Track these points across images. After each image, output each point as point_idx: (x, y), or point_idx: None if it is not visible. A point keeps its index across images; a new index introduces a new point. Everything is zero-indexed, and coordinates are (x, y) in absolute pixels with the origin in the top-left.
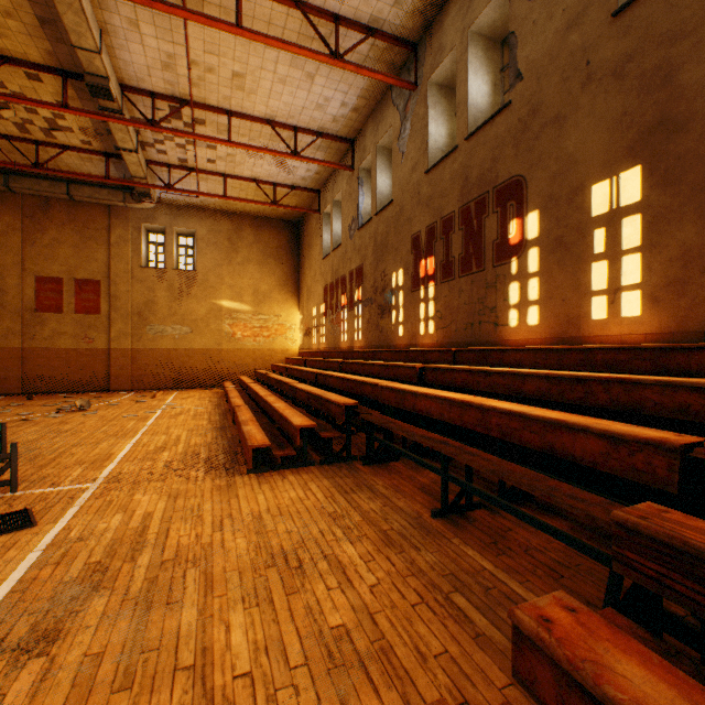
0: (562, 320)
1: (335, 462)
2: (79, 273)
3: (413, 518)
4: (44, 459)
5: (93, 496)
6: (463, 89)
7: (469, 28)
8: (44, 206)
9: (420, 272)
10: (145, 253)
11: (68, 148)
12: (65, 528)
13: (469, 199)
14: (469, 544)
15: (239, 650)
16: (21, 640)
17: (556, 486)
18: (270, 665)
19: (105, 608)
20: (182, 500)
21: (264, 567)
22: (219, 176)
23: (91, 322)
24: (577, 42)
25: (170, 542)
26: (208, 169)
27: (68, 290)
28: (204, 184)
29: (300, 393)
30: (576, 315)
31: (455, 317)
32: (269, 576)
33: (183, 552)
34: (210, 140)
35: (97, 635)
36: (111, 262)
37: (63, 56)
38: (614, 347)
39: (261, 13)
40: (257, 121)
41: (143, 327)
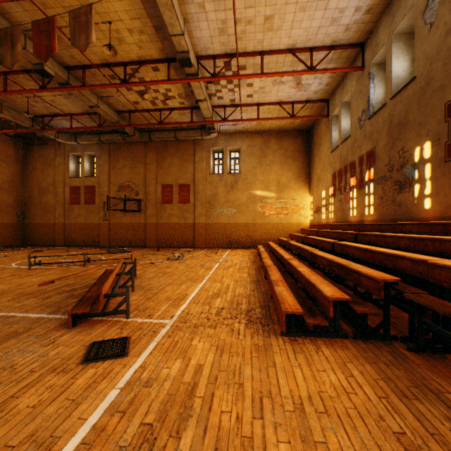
0: None
1: (370, 338)
2: (180, 181)
3: None
4: (151, 293)
5: (167, 333)
6: None
7: None
8: (165, 146)
9: None
10: (212, 166)
11: (173, 109)
12: (142, 365)
13: None
14: None
15: None
16: None
17: None
18: None
19: None
20: (226, 356)
21: None
22: (254, 106)
23: (186, 208)
24: None
25: (211, 418)
26: (247, 102)
27: (175, 191)
28: (245, 114)
29: (320, 260)
30: None
31: None
32: None
33: (222, 444)
34: (249, 76)
35: None
36: (195, 173)
37: (167, 49)
38: None
39: None
40: (281, 53)
41: (211, 210)
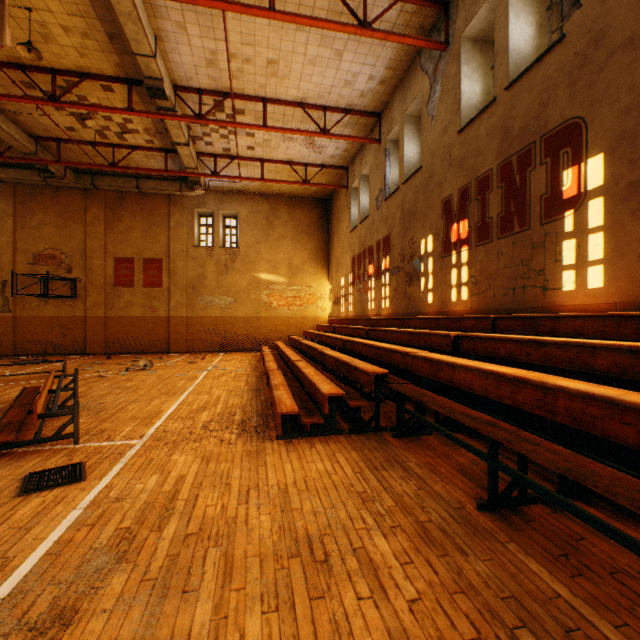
0: (638, 280)
1: (363, 431)
2: (146, 254)
3: (454, 508)
4: (107, 413)
5: (137, 453)
6: (502, 36)
7: None
8: (120, 199)
9: (451, 237)
10: (198, 235)
11: (136, 148)
12: (108, 485)
13: (510, 154)
14: (531, 554)
15: None
16: (39, 617)
17: None
18: None
19: (122, 588)
20: (213, 464)
21: (287, 557)
22: (257, 161)
23: (156, 294)
24: None
25: (196, 512)
26: (248, 155)
27: (138, 268)
28: (244, 170)
29: (328, 359)
30: None
31: (492, 282)
32: (291, 569)
33: (207, 526)
34: (248, 127)
35: (109, 623)
36: (171, 243)
37: (128, 66)
38: None
39: None
40: (289, 105)
41: (196, 298)
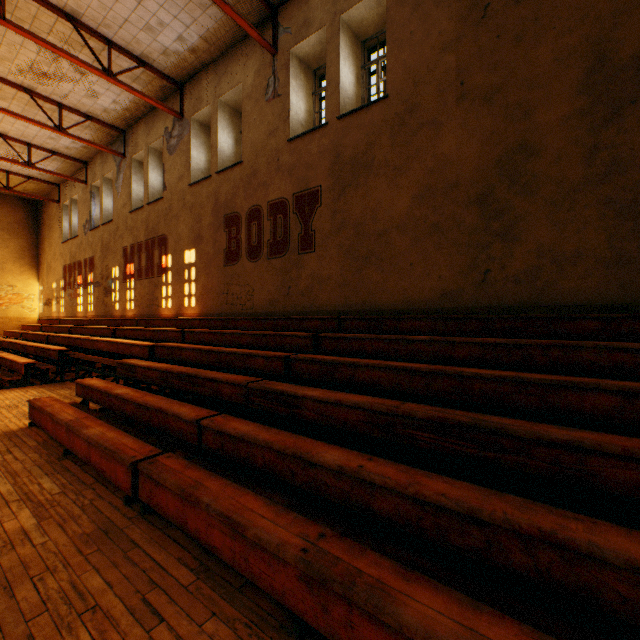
0: (178, 306)
1: (52, 383)
2: None
3: None
4: None
5: None
6: (147, 176)
7: (149, 145)
8: None
9: (128, 271)
10: None
11: None
12: None
13: (149, 238)
14: None
15: None
16: None
17: None
18: (0, 418)
19: None
20: None
21: None
22: None
23: None
24: (182, 187)
25: None
26: None
27: None
28: None
29: (31, 349)
30: (182, 304)
31: (144, 301)
32: (0, 409)
33: None
34: None
35: None
36: None
37: None
38: (182, 318)
39: None
40: None
41: None
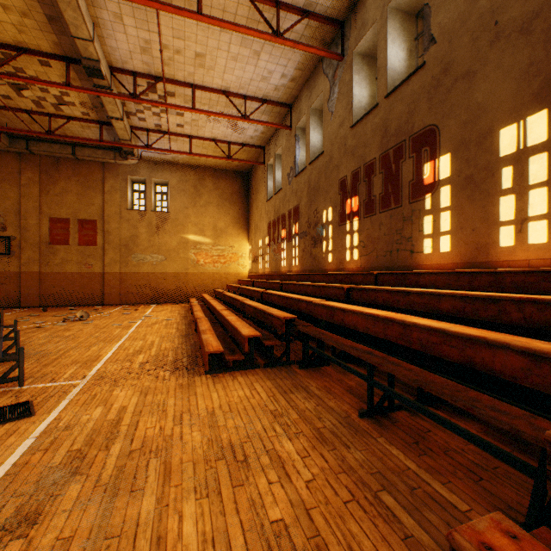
0: (472, 247)
1: (276, 365)
2: (81, 215)
3: (343, 417)
4: (48, 359)
5: (81, 391)
6: (383, 56)
7: (388, 4)
8: (56, 164)
9: (346, 209)
10: (131, 199)
11: (72, 118)
12: (56, 418)
13: (388, 147)
14: (393, 444)
15: (189, 541)
16: (6, 521)
17: (477, 397)
18: None
19: (79, 493)
20: (151, 396)
21: (215, 460)
22: (186, 137)
23: (90, 252)
24: (486, 6)
25: (138, 433)
26: (178, 132)
27: (73, 227)
28: (174, 144)
29: (248, 308)
30: (485, 243)
31: (376, 246)
32: (218, 468)
33: (148, 443)
34: (178, 108)
35: (69, 519)
36: (105, 206)
37: (66, 46)
38: (523, 270)
39: (217, 3)
40: (215, 92)
41: (129, 256)
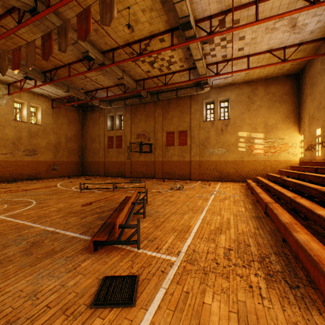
0: None
1: None
2: (179, 128)
3: None
4: (158, 221)
5: (175, 276)
6: None
7: None
8: (168, 103)
9: None
10: (205, 115)
11: (175, 72)
12: None
13: None
14: None
15: None
16: None
17: None
18: None
19: None
20: None
21: None
22: (244, 58)
23: (184, 149)
24: None
25: None
26: (238, 56)
27: (176, 136)
28: (234, 68)
29: None
30: None
31: None
32: None
33: None
34: (243, 26)
35: None
36: (191, 121)
37: (171, 20)
38: None
39: None
40: None
41: (204, 150)
